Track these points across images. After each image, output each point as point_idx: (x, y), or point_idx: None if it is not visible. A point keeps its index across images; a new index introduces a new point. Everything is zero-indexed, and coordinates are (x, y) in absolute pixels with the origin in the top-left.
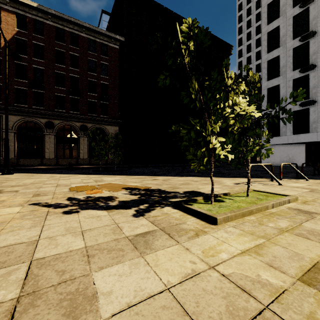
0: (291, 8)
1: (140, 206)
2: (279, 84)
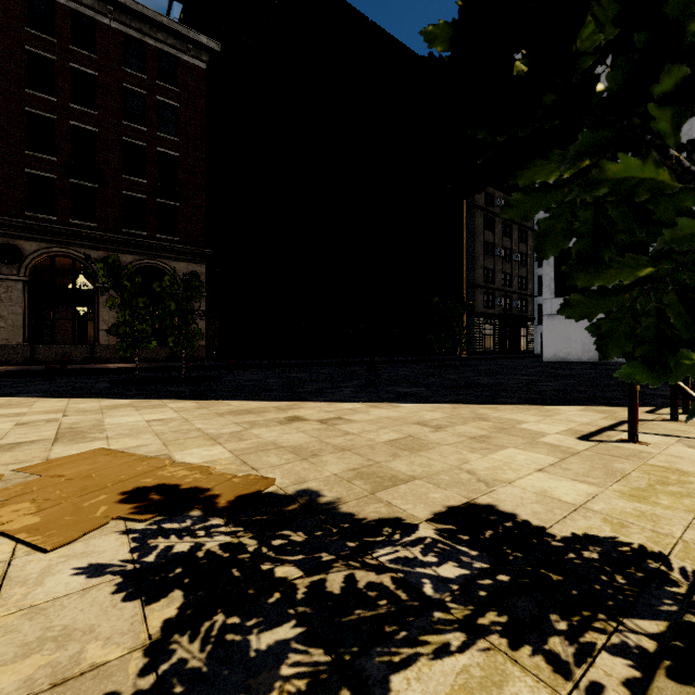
0: None
1: None
2: None
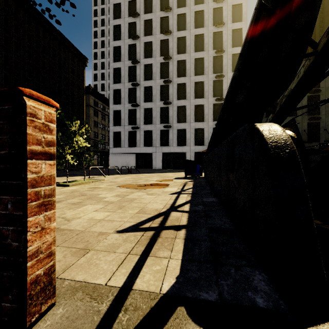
0: (127, 60)
1: None
2: (120, 109)
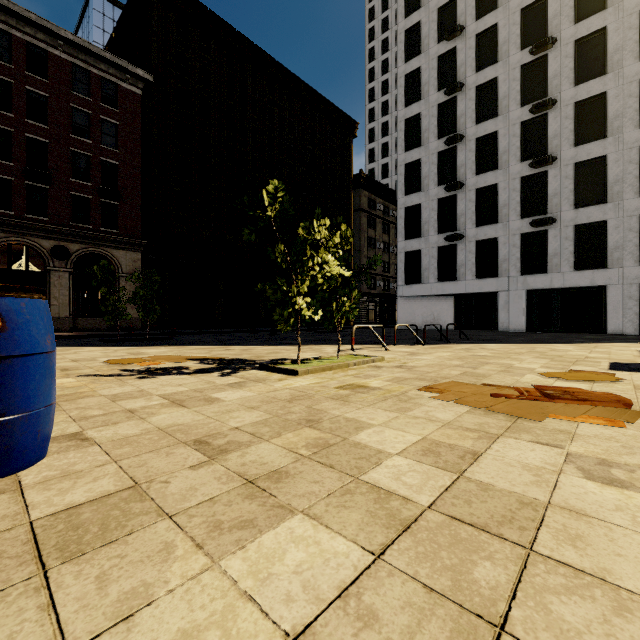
0: (436, 92)
1: (223, 371)
2: (420, 203)
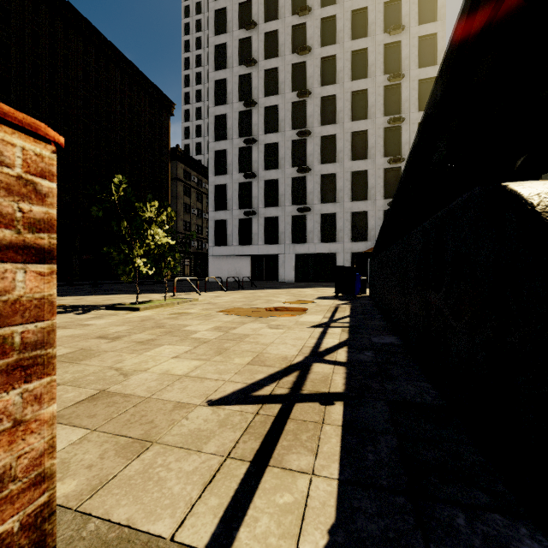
0: (238, 101)
1: (75, 312)
2: (226, 183)
